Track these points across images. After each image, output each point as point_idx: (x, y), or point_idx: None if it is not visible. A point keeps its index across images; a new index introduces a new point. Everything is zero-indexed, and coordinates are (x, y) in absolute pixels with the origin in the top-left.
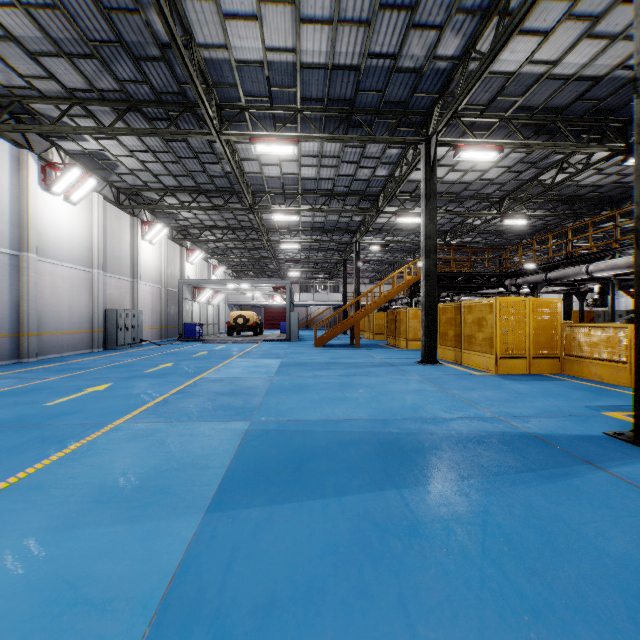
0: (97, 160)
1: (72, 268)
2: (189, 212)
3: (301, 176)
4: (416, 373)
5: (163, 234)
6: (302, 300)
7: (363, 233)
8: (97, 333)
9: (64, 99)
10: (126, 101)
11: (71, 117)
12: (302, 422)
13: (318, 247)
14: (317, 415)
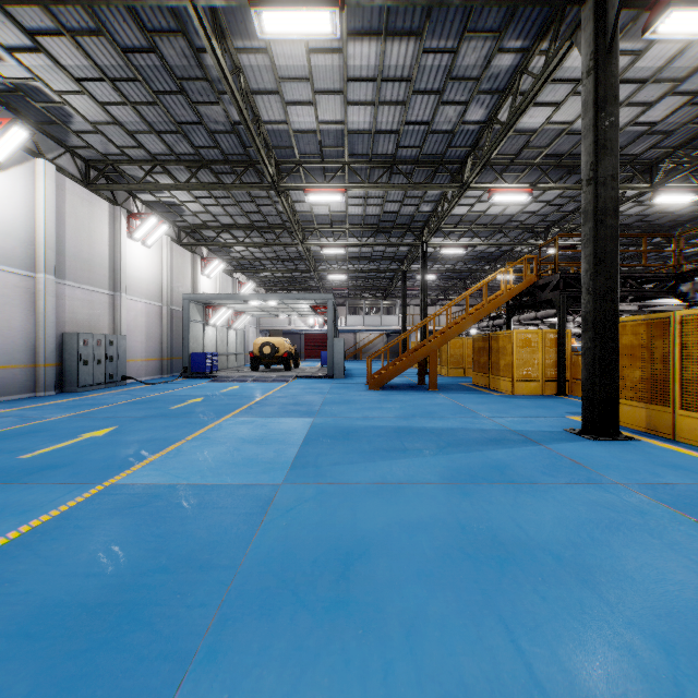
0: (34, 103)
1: None
2: (195, 202)
3: (348, 127)
4: (619, 475)
5: (161, 233)
6: (349, 325)
7: (434, 228)
8: (44, 368)
9: None
10: None
11: None
12: None
13: (370, 255)
14: None
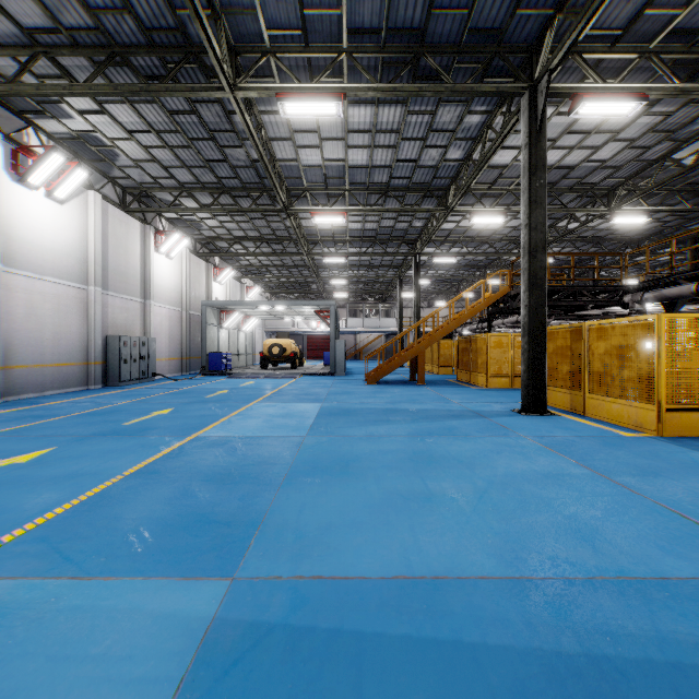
0: (90, 147)
1: (58, 284)
2: (213, 219)
3: (348, 163)
4: (526, 432)
5: (183, 246)
6: (350, 326)
7: (425, 241)
8: (94, 366)
9: (25, 48)
10: (107, 47)
11: (42, 79)
12: (348, 588)
13: (369, 263)
14: (381, 557)
